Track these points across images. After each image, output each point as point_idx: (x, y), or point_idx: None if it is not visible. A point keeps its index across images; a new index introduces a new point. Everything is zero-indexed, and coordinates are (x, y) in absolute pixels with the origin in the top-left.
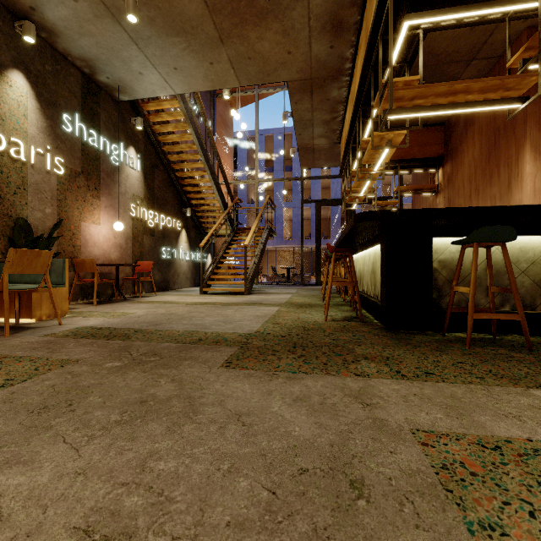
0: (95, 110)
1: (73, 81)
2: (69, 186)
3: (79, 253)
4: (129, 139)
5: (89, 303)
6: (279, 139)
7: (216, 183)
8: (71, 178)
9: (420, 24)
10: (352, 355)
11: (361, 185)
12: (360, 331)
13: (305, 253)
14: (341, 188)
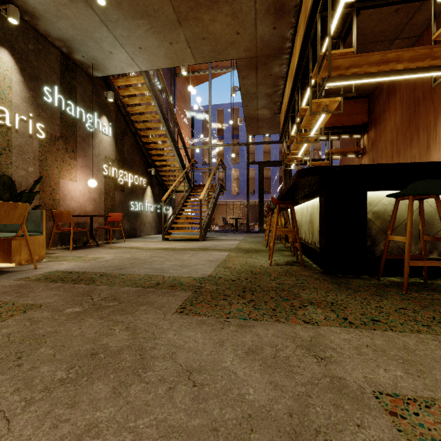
0: (73, 84)
1: (53, 59)
2: (49, 148)
3: (58, 205)
4: (102, 109)
5: (66, 249)
6: (228, 113)
7: (176, 147)
8: (51, 142)
9: (354, 3)
10: (298, 300)
11: (299, 148)
12: (302, 275)
13: (250, 206)
14: (279, 152)
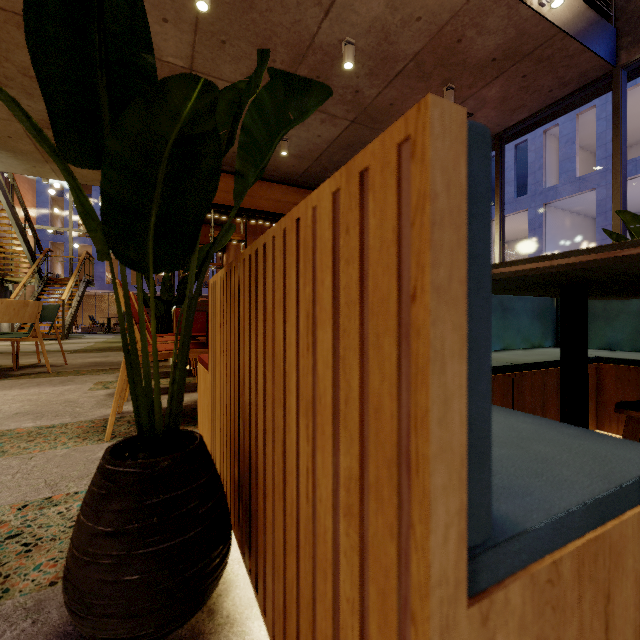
0: None
1: None
2: None
3: None
4: None
5: None
6: None
7: (24, 236)
8: None
9: None
10: None
11: None
12: None
13: None
14: None
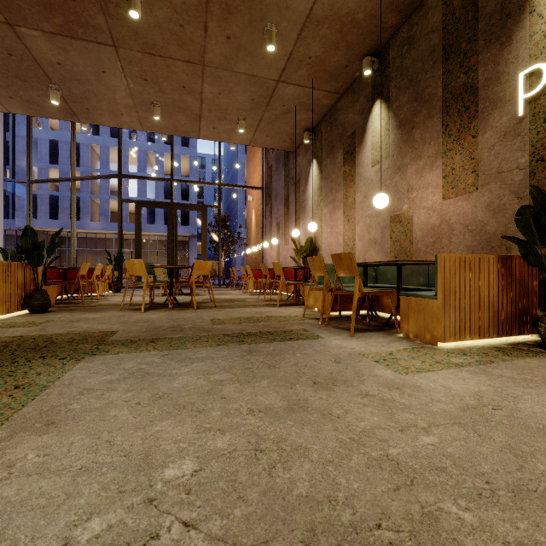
0: None
1: None
2: None
3: None
4: None
5: None
6: None
7: None
8: None
9: None
10: None
11: None
12: None
13: None
14: None
